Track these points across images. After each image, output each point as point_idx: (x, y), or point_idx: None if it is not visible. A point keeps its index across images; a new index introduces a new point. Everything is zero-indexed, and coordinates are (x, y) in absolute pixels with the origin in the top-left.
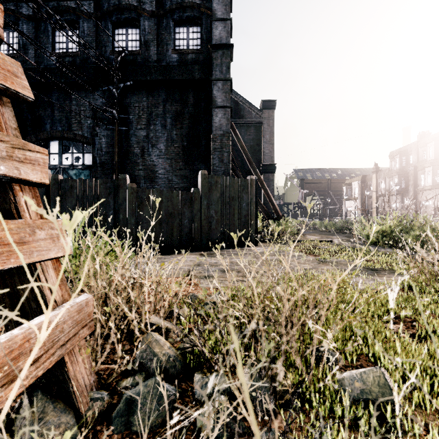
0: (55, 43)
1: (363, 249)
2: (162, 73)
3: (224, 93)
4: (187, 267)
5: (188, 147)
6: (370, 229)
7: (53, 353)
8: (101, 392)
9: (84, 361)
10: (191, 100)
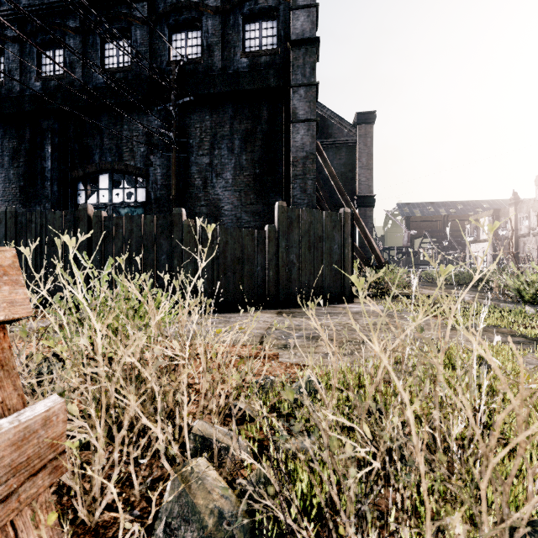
0: (104, 58)
1: None
2: (228, 83)
3: (308, 103)
4: (259, 330)
5: (262, 176)
6: (523, 280)
7: None
8: None
9: (44, 537)
10: (265, 115)
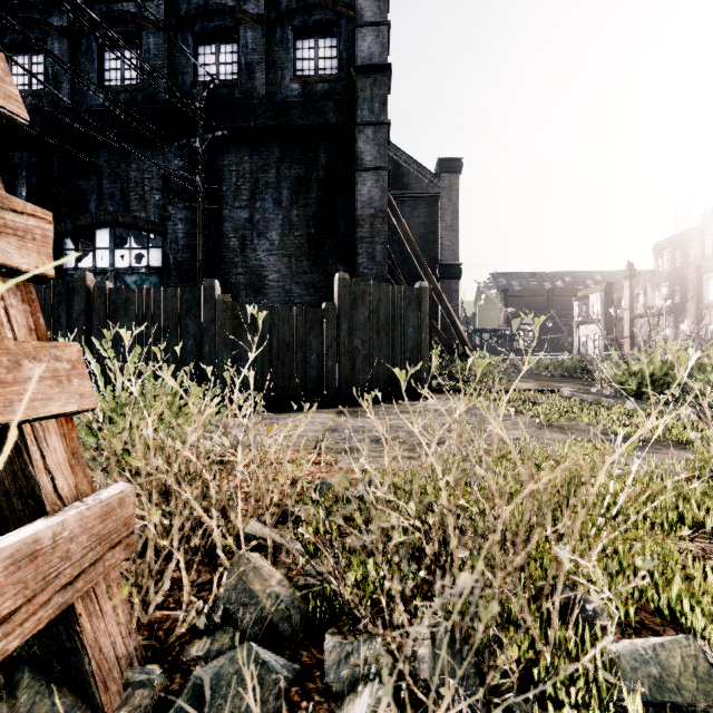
0: (103, 71)
1: (662, 400)
2: (274, 115)
3: (377, 146)
4: (315, 433)
5: (318, 237)
6: (626, 371)
7: (46, 602)
8: (148, 668)
9: (117, 609)
10: (322, 159)
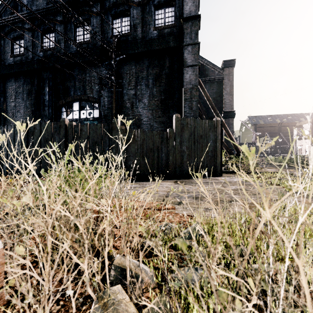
0: (76, 36)
1: None
2: (145, 46)
3: (193, 55)
4: (163, 192)
5: (165, 100)
6: None
7: None
8: None
9: None
10: (167, 64)
